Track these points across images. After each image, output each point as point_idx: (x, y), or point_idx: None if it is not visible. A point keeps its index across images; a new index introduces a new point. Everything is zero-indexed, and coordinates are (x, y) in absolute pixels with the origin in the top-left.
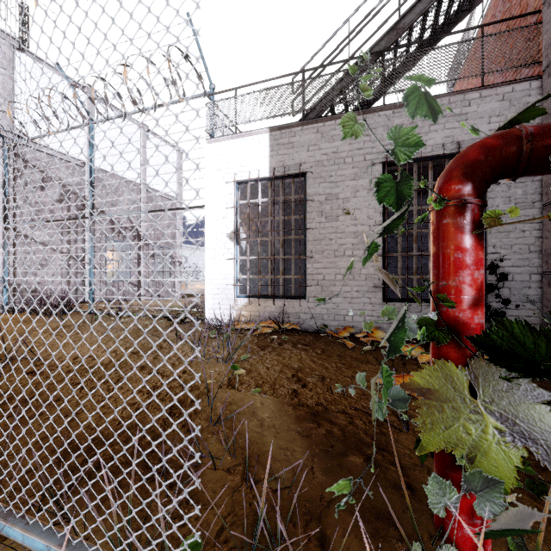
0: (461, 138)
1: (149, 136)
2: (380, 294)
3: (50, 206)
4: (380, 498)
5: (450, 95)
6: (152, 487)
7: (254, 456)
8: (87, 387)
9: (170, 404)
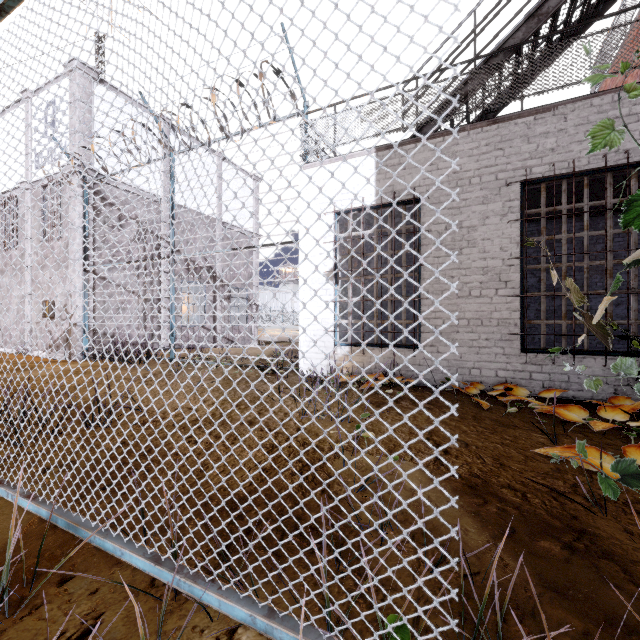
0: (630, 145)
1: (225, 165)
2: (518, 342)
3: (127, 246)
4: (603, 597)
5: (614, 91)
6: (316, 559)
7: (420, 533)
8: (201, 442)
9: (414, 469)
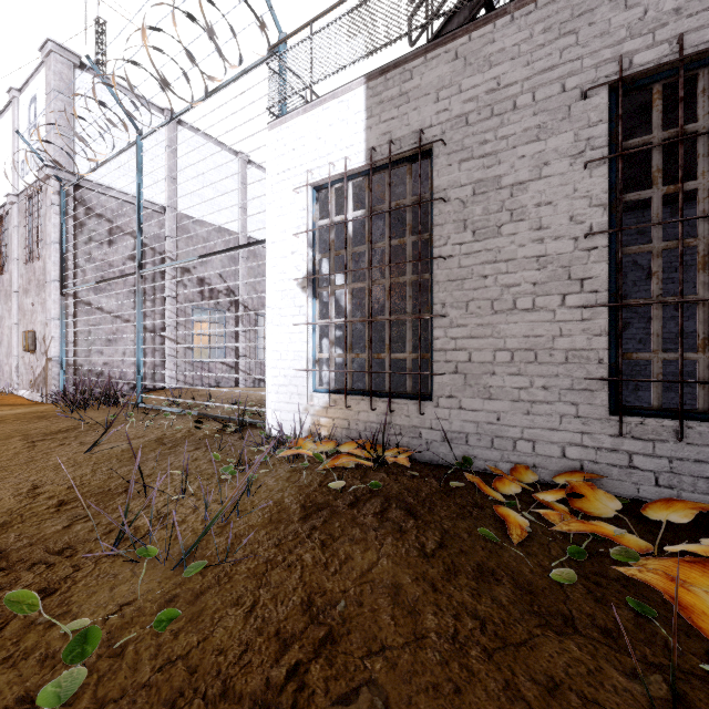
0: None
1: (250, 169)
2: (604, 395)
3: (120, 265)
4: None
5: None
6: None
7: None
8: None
9: None
